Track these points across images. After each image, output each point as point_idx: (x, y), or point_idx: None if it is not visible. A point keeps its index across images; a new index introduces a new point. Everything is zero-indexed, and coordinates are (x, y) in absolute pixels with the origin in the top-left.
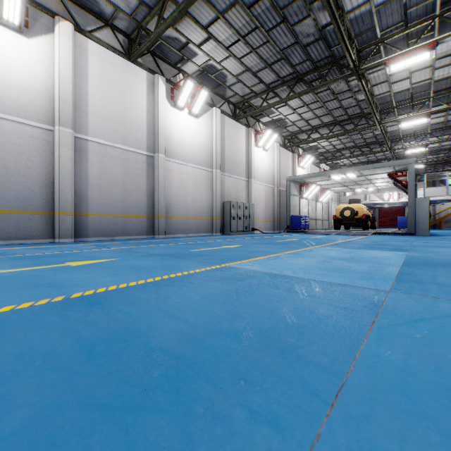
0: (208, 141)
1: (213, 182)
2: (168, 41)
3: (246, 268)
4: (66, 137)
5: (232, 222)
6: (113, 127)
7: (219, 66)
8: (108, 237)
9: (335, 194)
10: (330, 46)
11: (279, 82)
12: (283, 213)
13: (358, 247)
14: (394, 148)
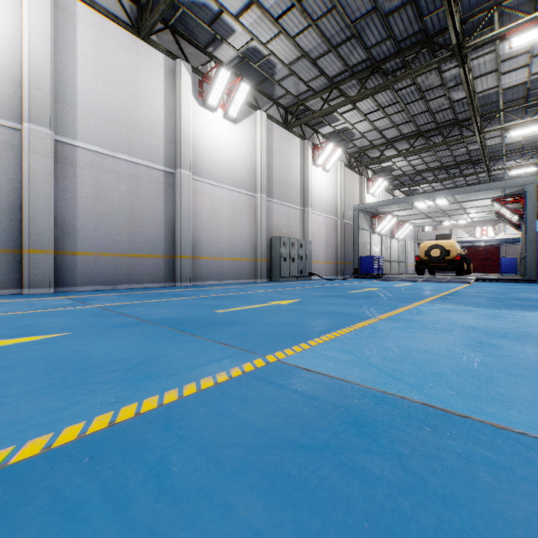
0: (250, 156)
1: (258, 210)
2: (193, 11)
3: (325, 370)
4: (41, 139)
5: (282, 264)
6: (115, 129)
7: (265, 50)
8: (108, 285)
9: (411, 230)
10: (422, 16)
11: (346, 75)
12: (348, 253)
13: (490, 305)
14: (494, 168)
